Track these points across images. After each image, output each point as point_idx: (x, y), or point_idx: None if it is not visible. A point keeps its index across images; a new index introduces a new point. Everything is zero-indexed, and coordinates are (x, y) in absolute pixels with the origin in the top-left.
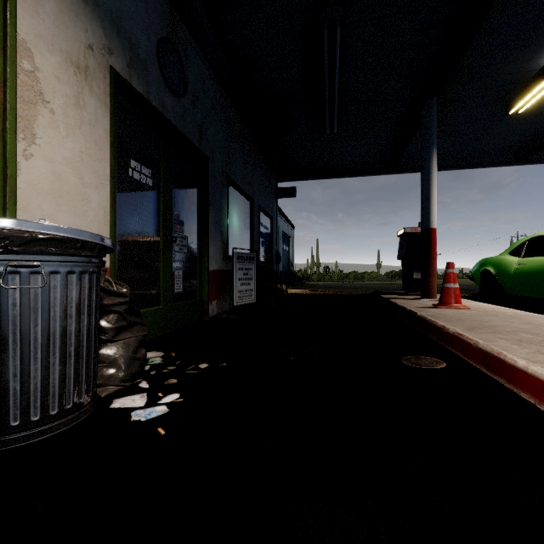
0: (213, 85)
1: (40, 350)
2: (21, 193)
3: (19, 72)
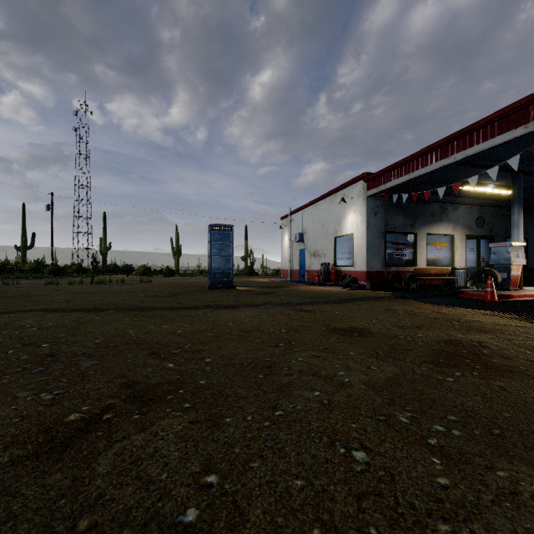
0: (497, 211)
1: (462, 279)
2: (455, 261)
3: (454, 246)
